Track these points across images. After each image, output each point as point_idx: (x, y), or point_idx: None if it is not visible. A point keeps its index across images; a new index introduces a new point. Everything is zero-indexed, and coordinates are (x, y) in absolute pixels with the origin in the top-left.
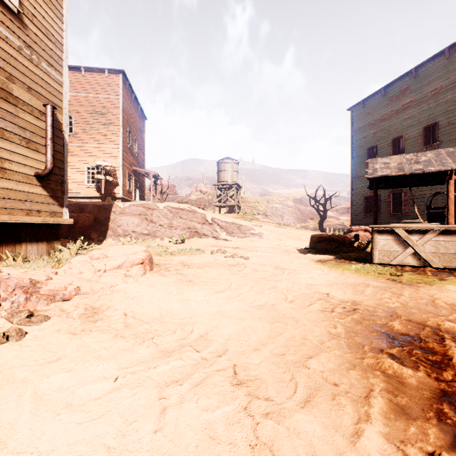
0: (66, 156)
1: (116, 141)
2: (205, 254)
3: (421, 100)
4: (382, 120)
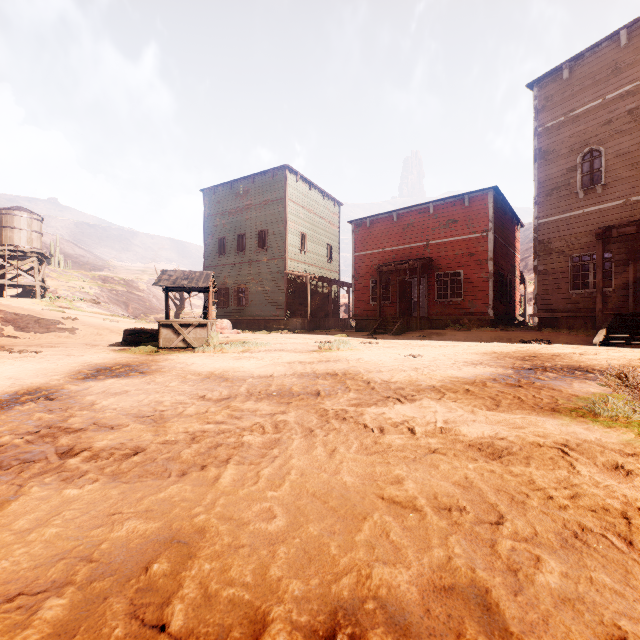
0: None
1: None
2: None
3: (257, 206)
4: (231, 213)
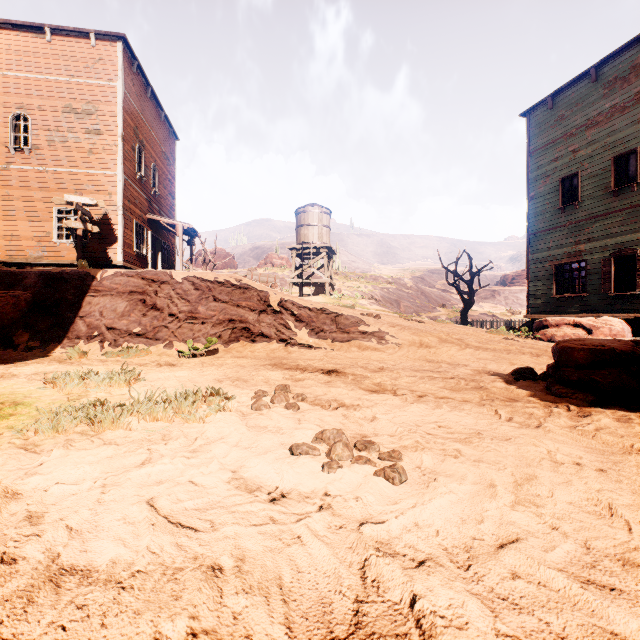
0: None
1: (111, 163)
2: (226, 413)
3: None
4: (592, 125)
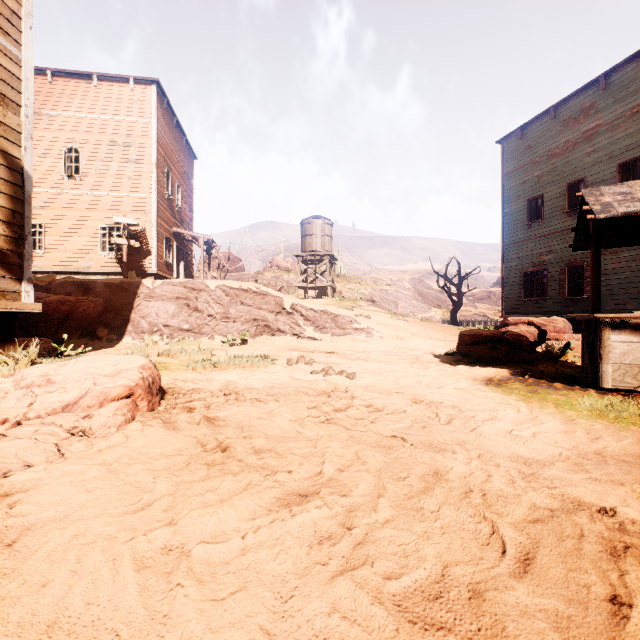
0: (28, 191)
1: (146, 187)
2: (276, 365)
3: (614, 122)
4: (552, 155)
